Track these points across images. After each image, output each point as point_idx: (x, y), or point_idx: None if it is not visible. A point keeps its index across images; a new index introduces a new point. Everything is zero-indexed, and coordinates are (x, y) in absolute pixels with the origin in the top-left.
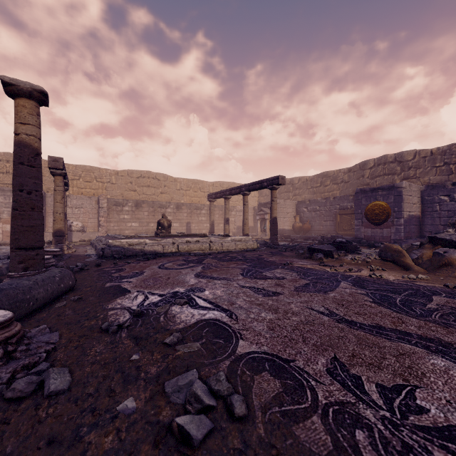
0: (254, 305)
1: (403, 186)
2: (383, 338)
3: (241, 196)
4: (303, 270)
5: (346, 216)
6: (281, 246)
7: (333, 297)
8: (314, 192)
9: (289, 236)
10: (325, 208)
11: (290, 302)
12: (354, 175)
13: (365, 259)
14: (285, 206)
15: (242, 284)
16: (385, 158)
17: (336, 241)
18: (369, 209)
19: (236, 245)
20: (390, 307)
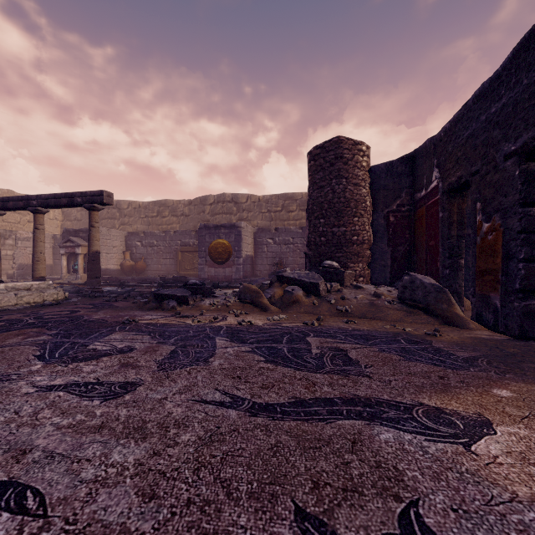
0: (88, 434)
1: (242, 226)
2: (318, 420)
3: (28, 215)
4: (156, 328)
5: (189, 254)
6: (107, 293)
7: (221, 367)
8: (150, 222)
9: (117, 278)
10: (165, 243)
11: (162, 398)
12: (195, 209)
13: (225, 303)
14: (110, 238)
15: (45, 383)
16: (224, 196)
17: (189, 284)
18: (213, 247)
19: (20, 297)
20: (288, 364)
